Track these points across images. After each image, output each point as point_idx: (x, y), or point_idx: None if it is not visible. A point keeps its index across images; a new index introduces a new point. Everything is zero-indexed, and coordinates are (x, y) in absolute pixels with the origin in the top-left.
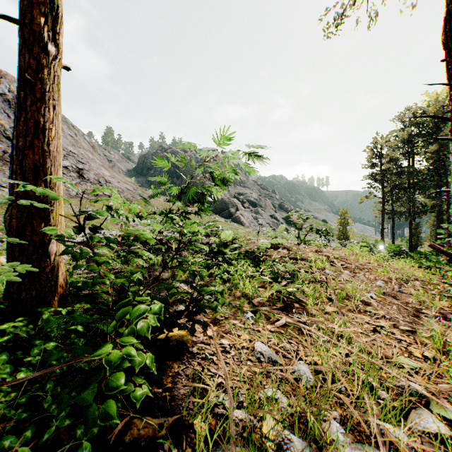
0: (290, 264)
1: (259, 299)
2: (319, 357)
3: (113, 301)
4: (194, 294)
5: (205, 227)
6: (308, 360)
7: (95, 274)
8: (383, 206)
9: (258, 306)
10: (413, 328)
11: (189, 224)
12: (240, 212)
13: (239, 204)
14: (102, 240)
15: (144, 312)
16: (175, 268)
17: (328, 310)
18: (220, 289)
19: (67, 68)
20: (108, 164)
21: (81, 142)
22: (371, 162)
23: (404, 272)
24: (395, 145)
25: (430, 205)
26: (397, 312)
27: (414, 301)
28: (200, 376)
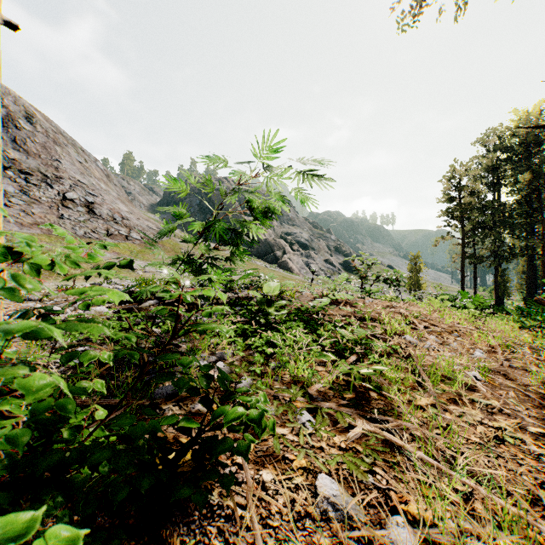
0: (360, 330)
1: (319, 387)
2: (426, 503)
3: (7, 467)
4: None
5: (242, 277)
6: (408, 512)
7: (78, 348)
8: (463, 249)
9: (318, 398)
10: None
11: (220, 273)
12: (288, 256)
13: (287, 246)
14: None
15: None
16: (159, 379)
17: (421, 402)
18: (256, 413)
19: (12, 24)
20: (126, 197)
21: (92, 169)
22: (448, 194)
23: (504, 335)
24: (478, 174)
25: (520, 247)
26: (517, 402)
27: (533, 382)
28: None
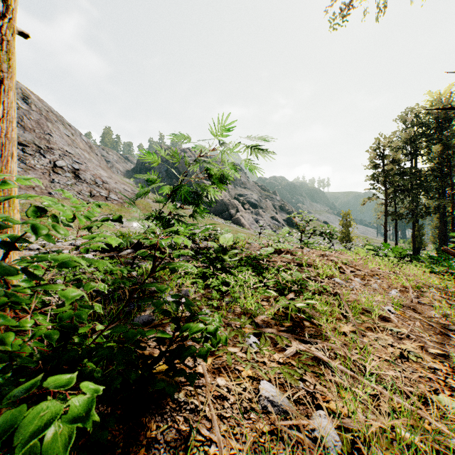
0: (297, 273)
1: (263, 317)
2: (343, 402)
3: (39, 359)
4: (186, 311)
5: (202, 231)
6: (329, 408)
7: None
8: (386, 208)
9: (262, 326)
10: (444, 351)
11: (184, 227)
12: (240, 214)
13: (240, 205)
14: (17, 262)
15: (46, 424)
16: (143, 300)
17: (344, 329)
18: (213, 328)
19: (24, 34)
20: (106, 165)
21: (78, 142)
22: (374, 162)
23: (417, 278)
24: (398, 145)
25: (433, 206)
26: (421, 330)
27: (437, 315)
28: (186, 443)
